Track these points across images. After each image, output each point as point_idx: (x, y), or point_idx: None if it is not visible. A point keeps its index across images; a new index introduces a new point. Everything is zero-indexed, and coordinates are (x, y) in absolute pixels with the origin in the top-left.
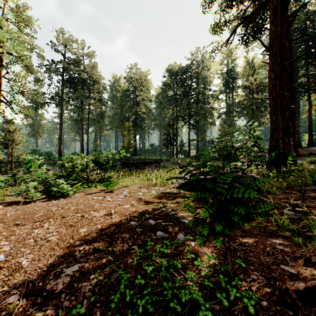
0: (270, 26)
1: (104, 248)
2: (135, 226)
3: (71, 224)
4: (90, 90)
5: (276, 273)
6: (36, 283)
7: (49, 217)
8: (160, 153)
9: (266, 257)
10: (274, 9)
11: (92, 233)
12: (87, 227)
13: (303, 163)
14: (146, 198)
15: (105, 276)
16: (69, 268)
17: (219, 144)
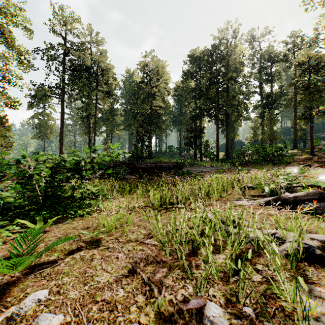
0: None
1: None
2: None
3: None
4: (97, 82)
5: None
6: None
7: None
8: (180, 156)
9: None
10: None
11: None
12: None
13: None
14: None
15: None
16: None
17: (252, 145)
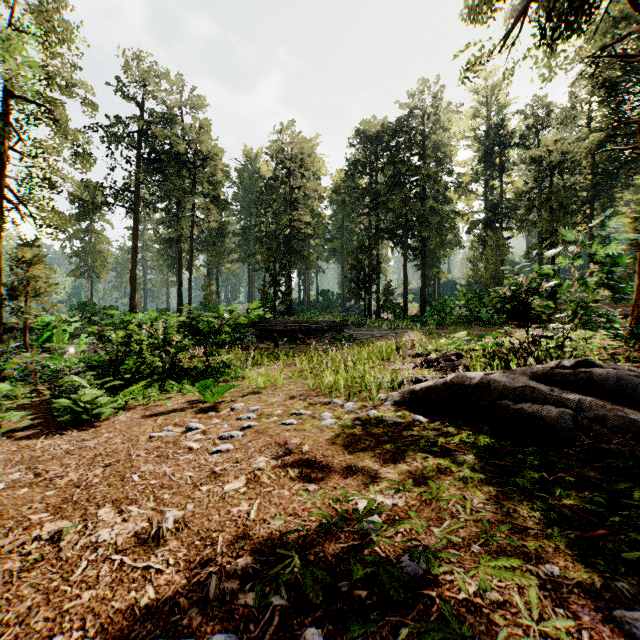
0: None
1: None
2: None
3: None
4: (194, 178)
5: None
6: None
7: None
8: (342, 310)
9: None
10: None
11: None
12: None
13: None
14: (304, 444)
15: None
16: None
17: (470, 290)
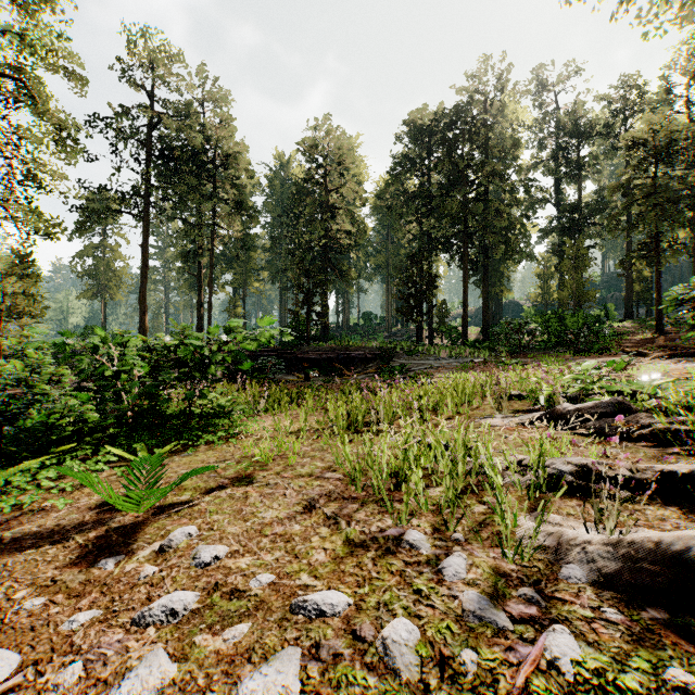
0: None
1: None
2: None
3: None
4: (215, 181)
5: None
6: None
7: None
8: (387, 336)
9: None
10: None
11: None
12: None
13: None
14: None
15: None
16: None
17: (540, 311)
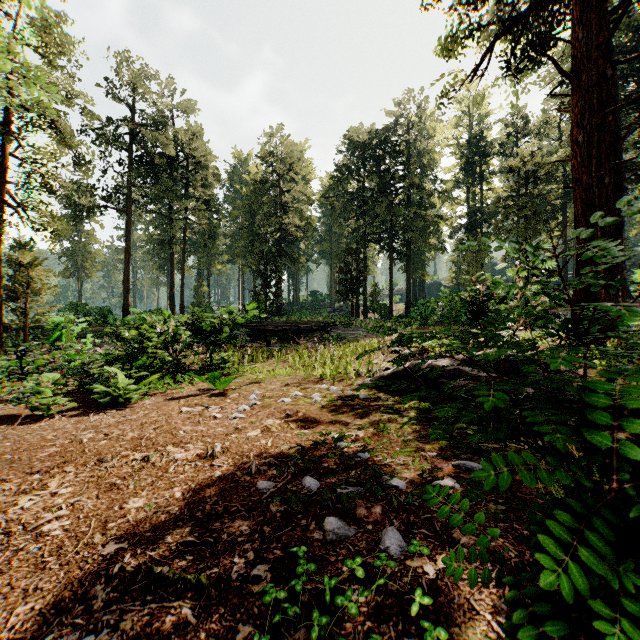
0: (576, 26)
1: (177, 572)
2: (268, 495)
3: (114, 483)
4: (187, 181)
5: None
6: None
7: (68, 458)
8: (331, 311)
9: None
10: None
11: (156, 513)
12: (148, 495)
13: None
14: (299, 412)
15: None
16: None
17: (454, 291)
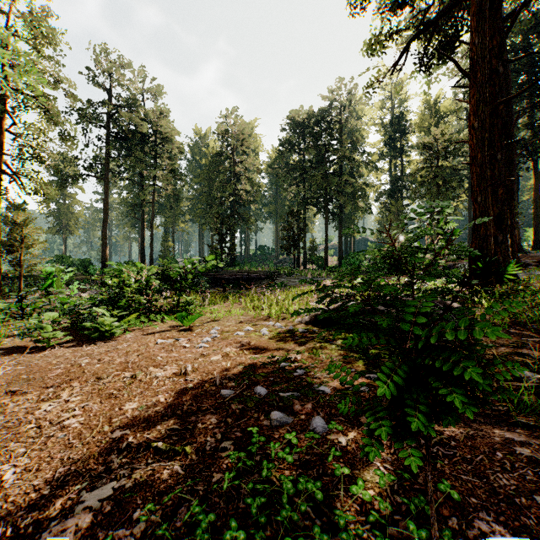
0: (472, 35)
1: (168, 446)
2: (230, 398)
3: (111, 393)
4: (155, 154)
5: (529, 517)
6: (22, 526)
7: (72, 377)
8: (276, 262)
9: (501, 476)
10: (480, 4)
11: (147, 412)
12: (140, 400)
13: (531, 279)
14: (251, 342)
15: (164, 512)
16: (94, 493)
17: (379, 246)
